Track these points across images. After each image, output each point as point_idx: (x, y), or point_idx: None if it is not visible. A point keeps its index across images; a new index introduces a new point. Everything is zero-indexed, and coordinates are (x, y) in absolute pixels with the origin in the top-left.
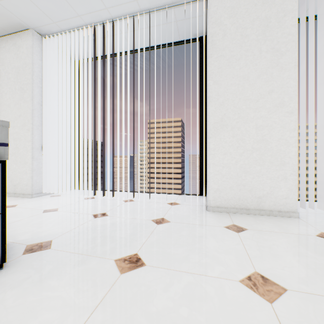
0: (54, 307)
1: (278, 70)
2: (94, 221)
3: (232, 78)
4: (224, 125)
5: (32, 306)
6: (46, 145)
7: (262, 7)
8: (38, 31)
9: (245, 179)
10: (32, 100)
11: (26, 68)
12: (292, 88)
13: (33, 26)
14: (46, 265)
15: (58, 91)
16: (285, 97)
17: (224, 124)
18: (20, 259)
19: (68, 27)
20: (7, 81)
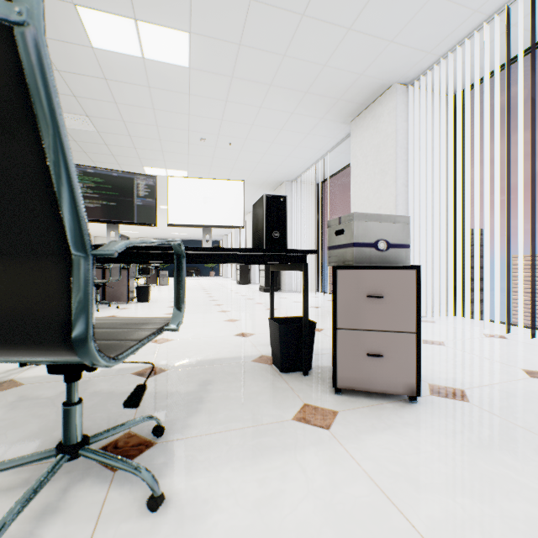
0: (536, 502)
1: None
2: (533, 383)
3: None
4: None
5: (490, 476)
6: (411, 244)
7: None
8: (402, 81)
9: None
10: (395, 183)
11: (387, 141)
12: None
13: (397, 78)
14: (477, 425)
15: (428, 158)
16: None
17: None
18: (430, 399)
19: (450, 45)
20: (364, 168)
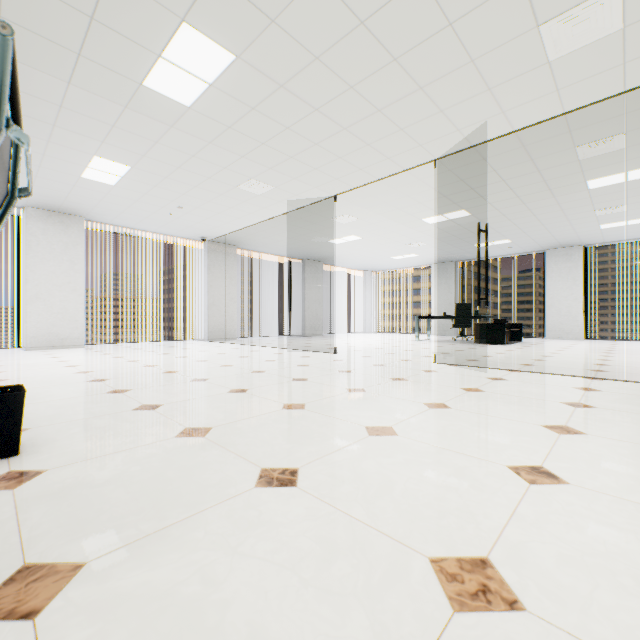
0: None
1: (74, 272)
2: None
3: (45, 271)
4: (39, 298)
5: None
6: None
7: (65, 236)
8: None
9: (54, 330)
10: None
11: None
12: (82, 283)
13: None
14: None
15: None
16: (78, 287)
17: (39, 297)
18: None
19: None
20: None
